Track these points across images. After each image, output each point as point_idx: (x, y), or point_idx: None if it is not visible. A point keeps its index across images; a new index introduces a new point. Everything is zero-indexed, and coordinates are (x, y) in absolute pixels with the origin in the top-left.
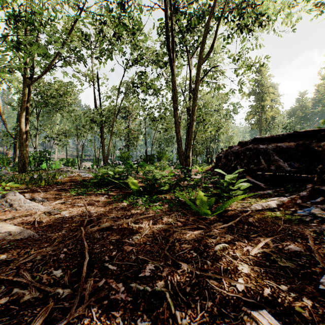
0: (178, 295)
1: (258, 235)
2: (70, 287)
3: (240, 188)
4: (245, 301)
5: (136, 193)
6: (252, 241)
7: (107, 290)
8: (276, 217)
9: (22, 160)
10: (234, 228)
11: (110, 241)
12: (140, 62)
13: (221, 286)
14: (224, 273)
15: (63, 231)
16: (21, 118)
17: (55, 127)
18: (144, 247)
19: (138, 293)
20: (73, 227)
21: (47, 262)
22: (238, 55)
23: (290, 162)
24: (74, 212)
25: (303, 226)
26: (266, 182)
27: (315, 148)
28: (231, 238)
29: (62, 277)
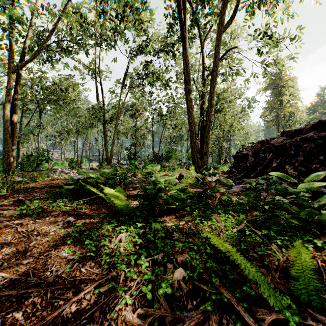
0: None
1: None
2: None
3: None
4: None
5: (125, 213)
6: None
7: None
8: None
9: (7, 159)
10: None
11: None
12: (146, 52)
13: None
14: None
15: None
16: (5, 109)
17: (57, 125)
18: None
19: None
20: None
21: None
22: (265, 29)
23: None
24: None
25: None
26: None
27: None
28: None
29: None
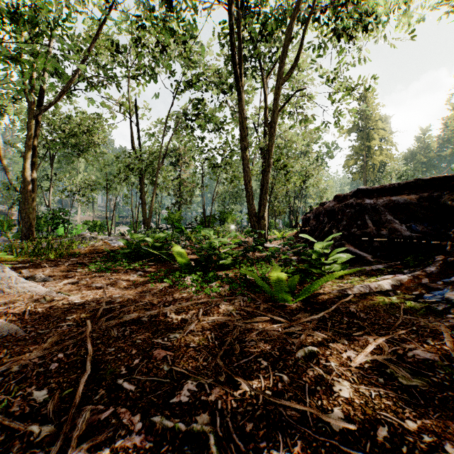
0: (231, 437)
1: (365, 332)
2: (54, 421)
3: (337, 262)
4: (345, 451)
5: (184, 268)
6: (356, 342)
7: (113, 427)
8: (391, 305)
9: (27, 223)
10: (327, 322)
11: (134, 342)
12: (195, 85)
13: (305, 422)
14: (311, 397)
15: (64, 326)
16: (26, 162)
17: (76, 177)
18: (186, 352)
19: (164, 434)
20: (82, 320)
21: (28, 377)
22: (334, 73)
23: (410, 223)
24: (89, 296)
25: (435, 318)
26: (374, 252)
27: (447, 203)
28: (322, 338)
29: (46, 403)
